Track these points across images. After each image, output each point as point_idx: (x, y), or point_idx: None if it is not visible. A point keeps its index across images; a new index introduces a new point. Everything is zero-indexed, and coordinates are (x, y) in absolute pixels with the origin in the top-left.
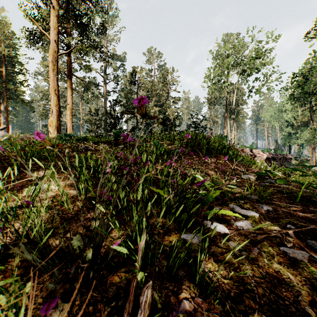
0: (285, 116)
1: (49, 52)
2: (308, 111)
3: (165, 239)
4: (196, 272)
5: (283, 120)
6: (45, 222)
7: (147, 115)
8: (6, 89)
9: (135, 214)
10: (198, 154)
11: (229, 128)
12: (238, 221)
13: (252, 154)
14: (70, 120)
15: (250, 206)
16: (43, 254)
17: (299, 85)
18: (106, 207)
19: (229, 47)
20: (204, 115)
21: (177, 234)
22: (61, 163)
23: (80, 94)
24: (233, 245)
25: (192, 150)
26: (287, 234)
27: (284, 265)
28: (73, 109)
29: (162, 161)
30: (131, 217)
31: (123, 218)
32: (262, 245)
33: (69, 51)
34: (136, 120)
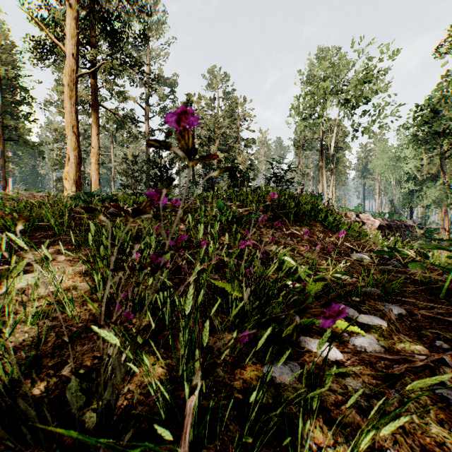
0: (404, 165)
1: (64, 71)
2: (438, 158)
3: (235, 376)
4: (294, 450)
5: (401, 172)
6: (29, 343)
7: (208, 164)
8: (2, 126)
9: (180, 341)
10: (283, 222)
11: (325, 182)
12: (356, 335)
13: (359, 220)
14: (95, 170)
15: (370, 308)
16: (10, 414)
17: (425, 121)
18: (123, 335)
19: (326, 67)
20: (291, 163)
21: (255, 364)
22: (75, 236)
23: (111, 133)
24: (353, 385)
25: (274, 215)
26: (438, 358)
27: (448, 428)
28: (100, 155)
29: (230, 235)
30: (177, 331)
31: (165, 333)
32: (404, 384)
33: (93, 70)
34: (193, 171)
